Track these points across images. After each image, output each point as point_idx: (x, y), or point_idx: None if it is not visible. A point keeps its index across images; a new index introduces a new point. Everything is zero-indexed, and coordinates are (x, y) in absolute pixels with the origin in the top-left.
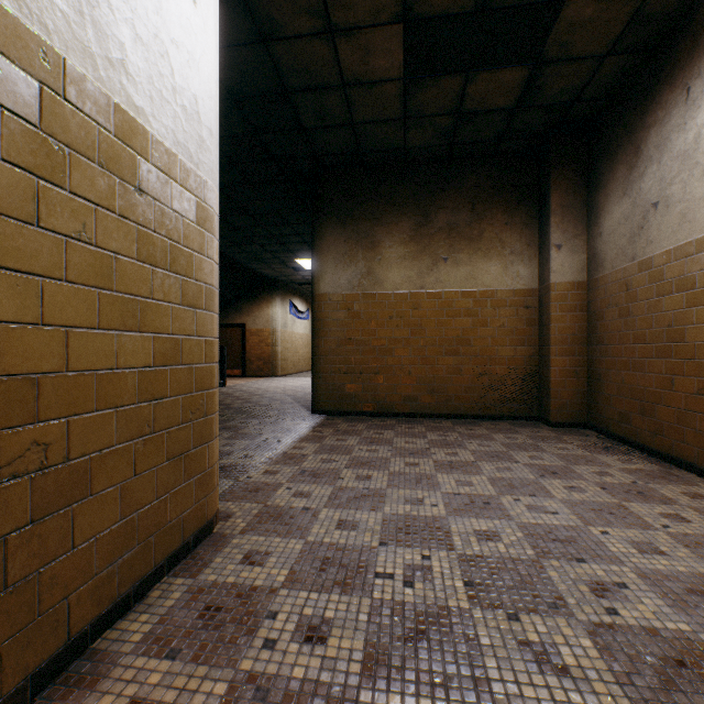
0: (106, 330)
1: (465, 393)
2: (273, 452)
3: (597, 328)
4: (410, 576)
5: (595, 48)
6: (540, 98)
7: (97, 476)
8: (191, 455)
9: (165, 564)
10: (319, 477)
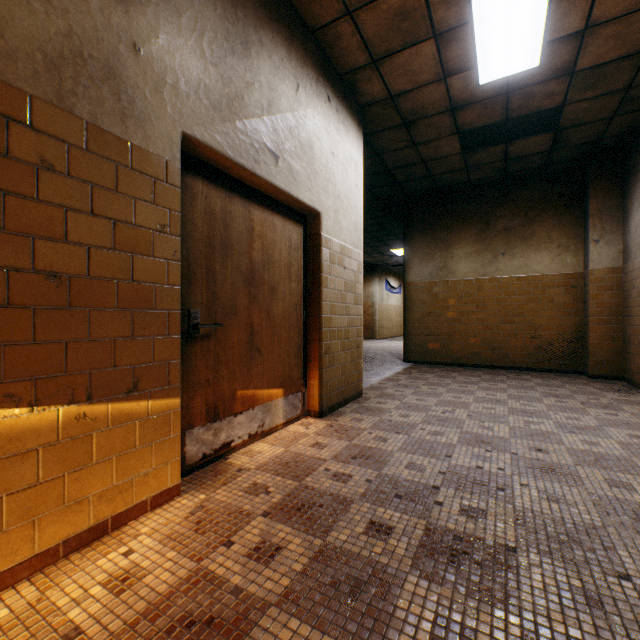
0: (338, 315)
1: (519, 351)
2: (381, 377)
3: (627, 303)
4: (444, 412)
5: (600, 116)
6: (568, 143)
7: (337, 360)
8: (356, 362)
9: (349, 399)
10: (407, 387)
